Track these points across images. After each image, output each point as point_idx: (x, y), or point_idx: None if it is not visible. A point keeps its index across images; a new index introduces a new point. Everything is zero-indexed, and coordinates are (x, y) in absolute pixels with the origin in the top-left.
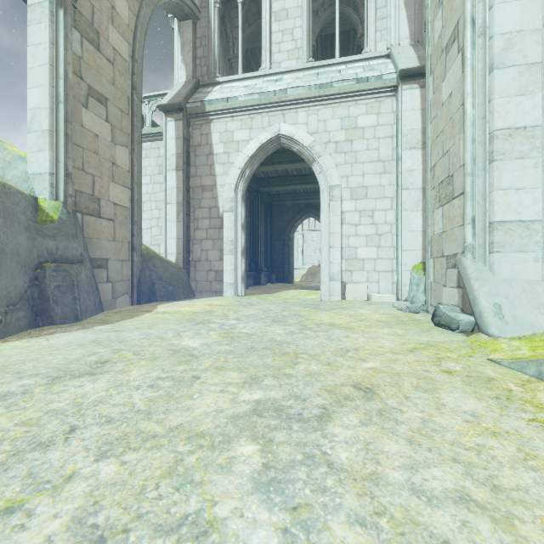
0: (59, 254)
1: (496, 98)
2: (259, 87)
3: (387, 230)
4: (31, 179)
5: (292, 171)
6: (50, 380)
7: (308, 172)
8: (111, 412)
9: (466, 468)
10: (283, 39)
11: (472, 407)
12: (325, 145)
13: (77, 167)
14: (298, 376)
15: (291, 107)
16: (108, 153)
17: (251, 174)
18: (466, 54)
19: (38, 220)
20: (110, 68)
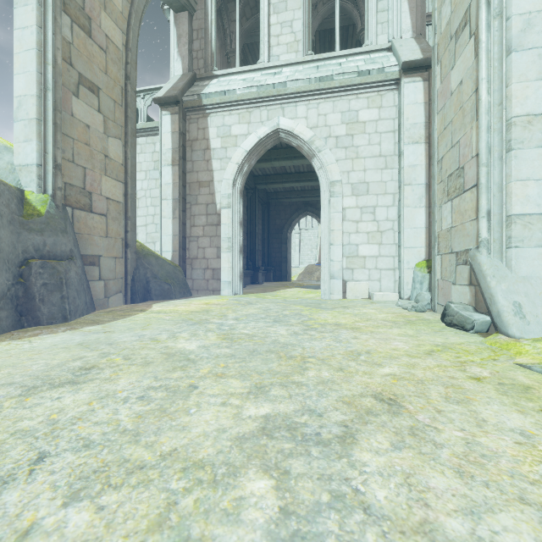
0: (47, 250)
1: (514, 82)
2: (258, 80)
3: (389, 227)
4: (17, 171)
5: (290, 168)
6: (25, 390)
7: (307, 169)
8: (91, 433)
9: (541, 513)
10: (282, 32)
11: (518, 424)
12: (326, 140)
13: (67, 159)
14: (309, 385)
15: (290, 101)
16: (100, 145)
17: (249, 170)
18: (480, 37)
19: (24, 214)
20: (103, 56)
